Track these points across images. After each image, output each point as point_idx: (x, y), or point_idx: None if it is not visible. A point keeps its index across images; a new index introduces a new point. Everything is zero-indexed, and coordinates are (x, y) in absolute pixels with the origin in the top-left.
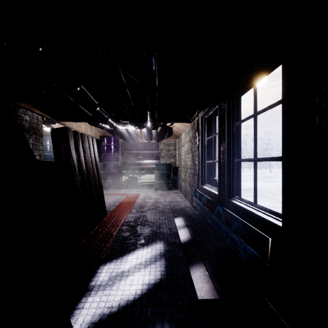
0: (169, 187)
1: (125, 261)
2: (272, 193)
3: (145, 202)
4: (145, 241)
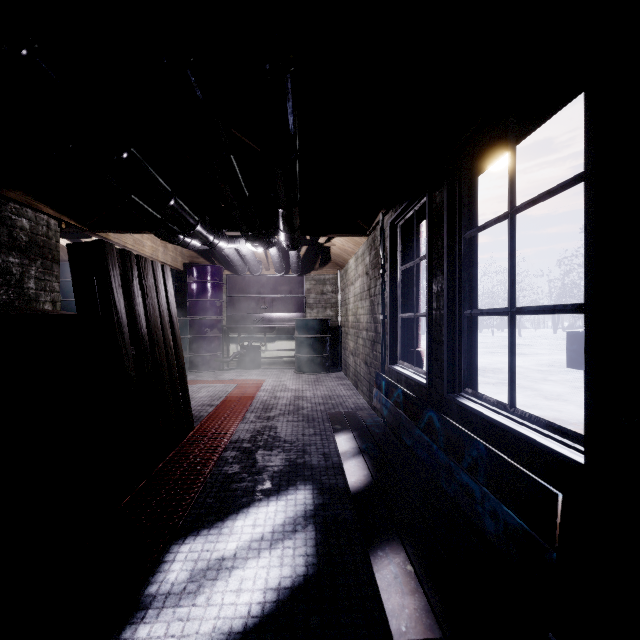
0: (323, 366)
1: (228, 532)
2: (527, 379)
3: (275, 397)
4: (274, 484)
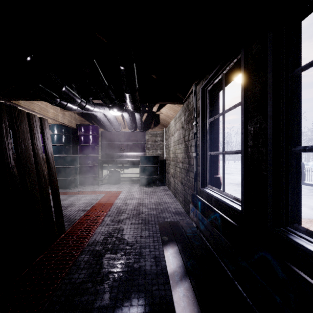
0: (155, 183)
1: None
2: None
3: (126, 204)
4: (111, 297)
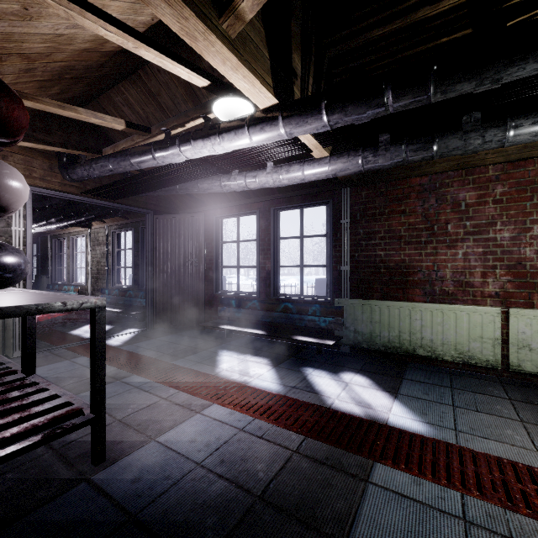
0: None
1: None
2: None
3: None
4: None
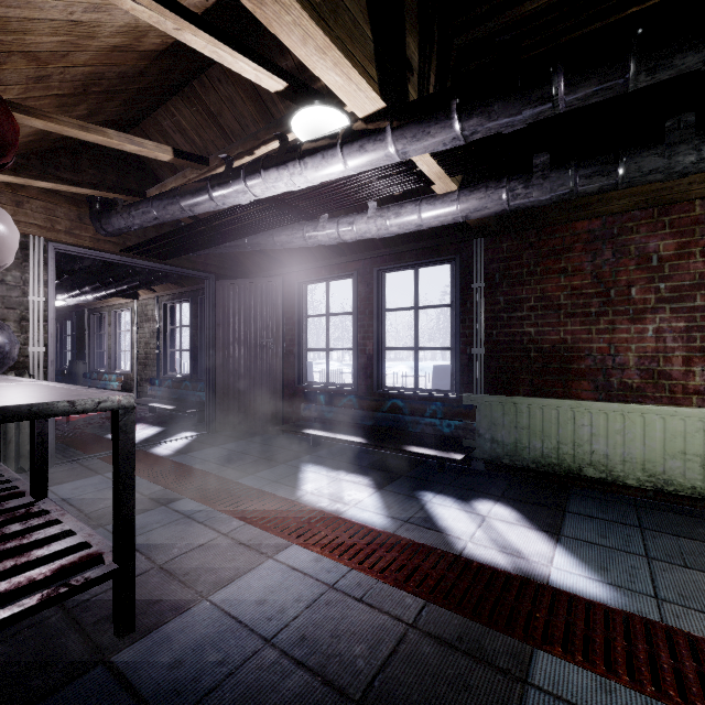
0: None
1: None
2: None
3: None
4: None
